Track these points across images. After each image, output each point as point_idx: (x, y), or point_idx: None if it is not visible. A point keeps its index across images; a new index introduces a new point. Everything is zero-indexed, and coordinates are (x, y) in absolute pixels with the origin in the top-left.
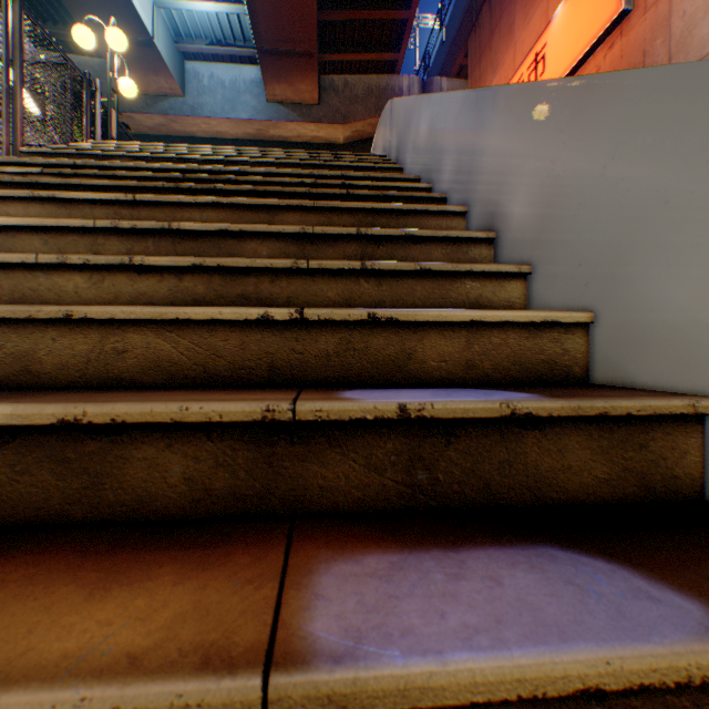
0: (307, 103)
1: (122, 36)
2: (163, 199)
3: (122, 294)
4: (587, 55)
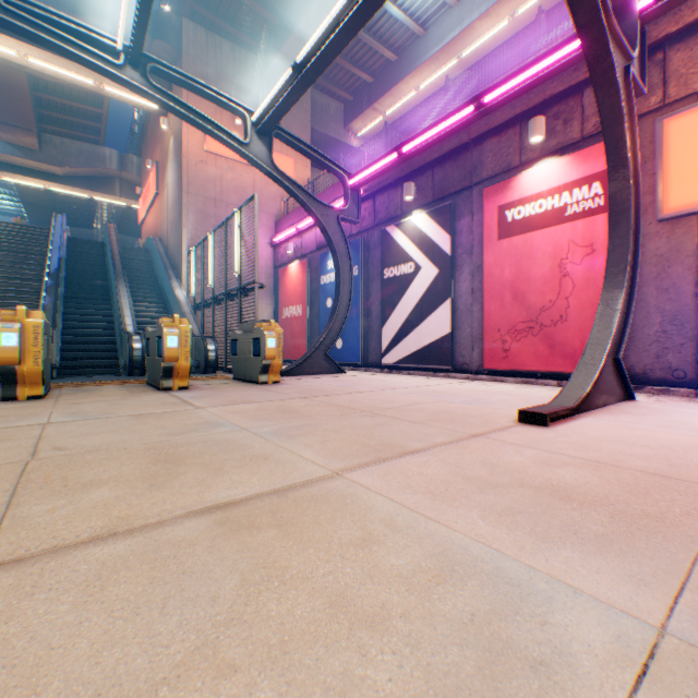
0: (32, 148)
1: None
2: None
3: None
4: (156, 199)
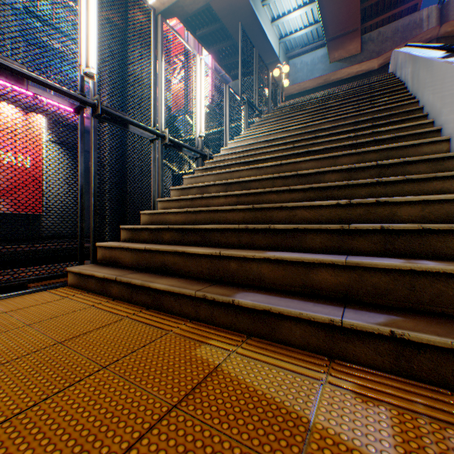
0: (352, 55)
1: (287, 67)
2: (324, 104)
3: None
4: None
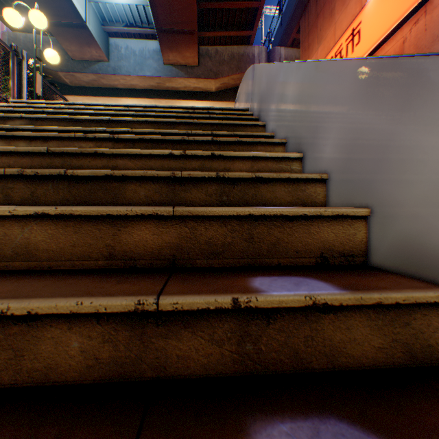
0: (190, 65)
1: (42, 16)
2: None
3: None
4: (396, 29)
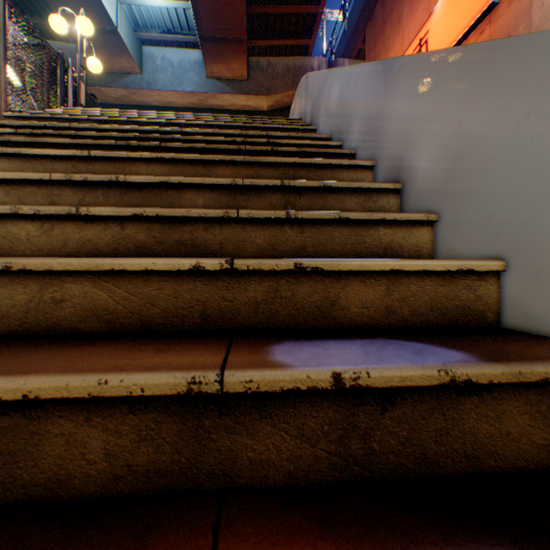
0: (238, 79)
1: (89, 23)
2: (114, 155)
3: (70, 240)
4: (462, 40)
